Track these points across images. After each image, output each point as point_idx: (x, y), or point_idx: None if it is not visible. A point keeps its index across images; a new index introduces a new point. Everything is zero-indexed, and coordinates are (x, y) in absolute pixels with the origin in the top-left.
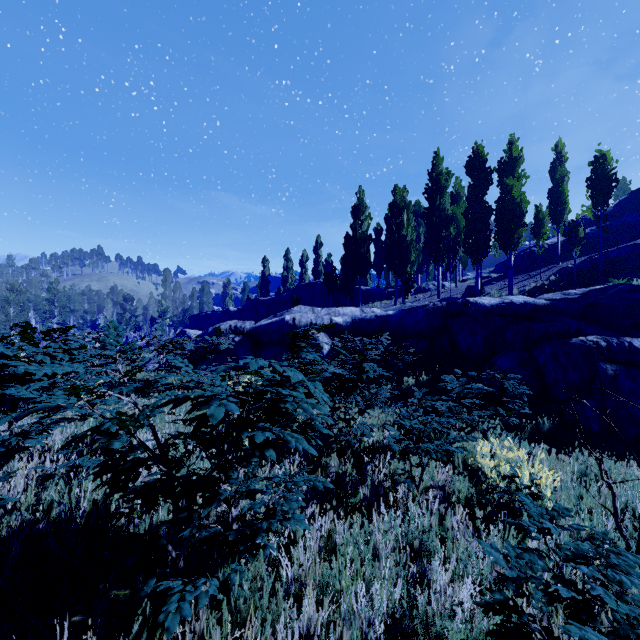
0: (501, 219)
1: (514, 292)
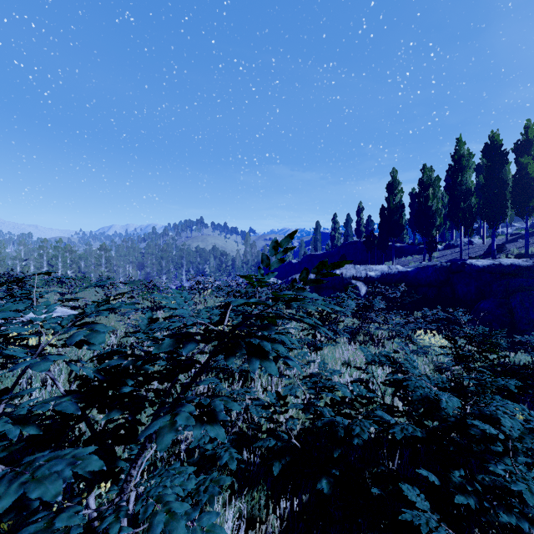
0: (517, 190)
1: (533, 250)
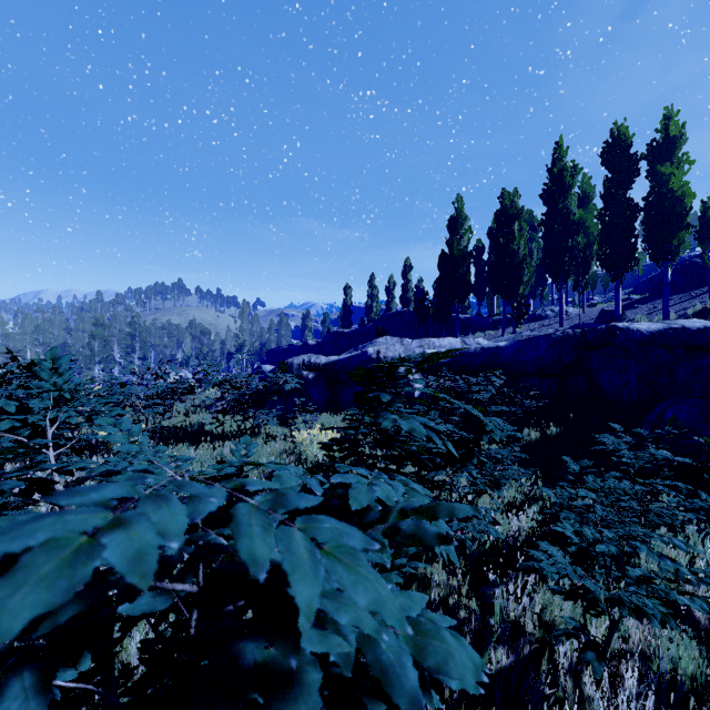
0: (652, 221)
1: (670, 317)
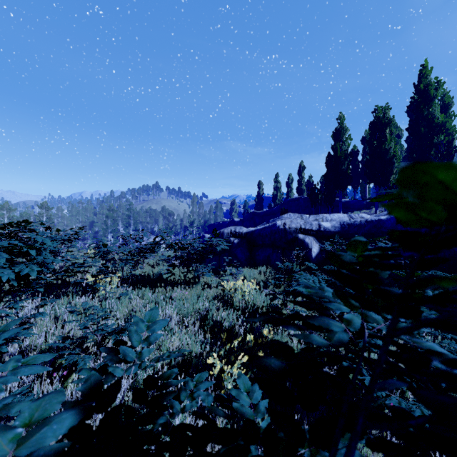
0: None
1: None
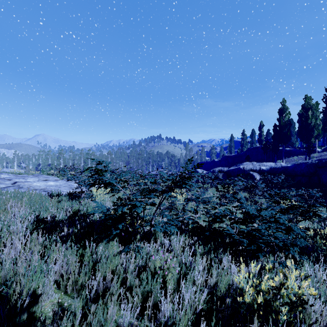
0: None
1: None
